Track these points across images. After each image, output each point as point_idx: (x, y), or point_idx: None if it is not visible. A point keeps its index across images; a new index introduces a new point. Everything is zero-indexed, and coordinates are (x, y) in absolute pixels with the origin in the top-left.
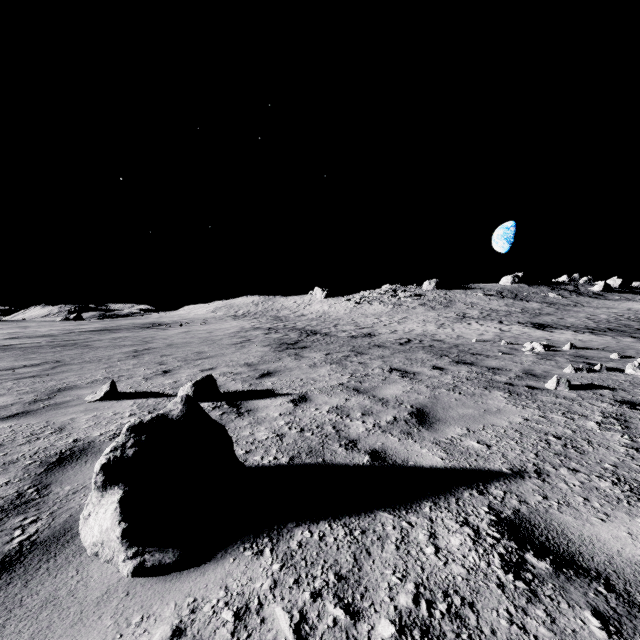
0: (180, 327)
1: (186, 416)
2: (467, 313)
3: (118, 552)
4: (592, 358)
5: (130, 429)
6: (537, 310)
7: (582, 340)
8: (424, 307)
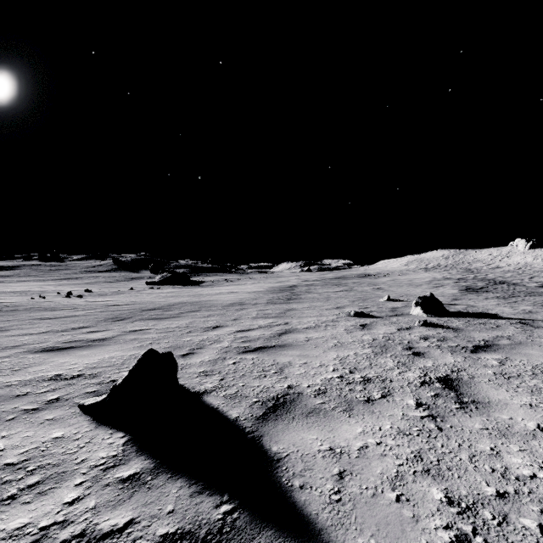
0: (385, 277)
1: (431, 296)
2: None
3: (422, 314)
4: None
5: (418, 297)
6: None
7: None
8: None
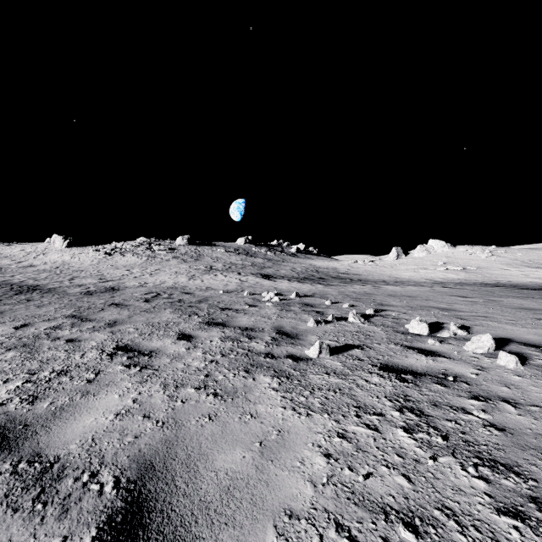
0: None
1: None
2: (214, 266)
3: None
4: (315, 305)
5: None
6: (262, 264)
7: (296, 287)
8: (177, 260)
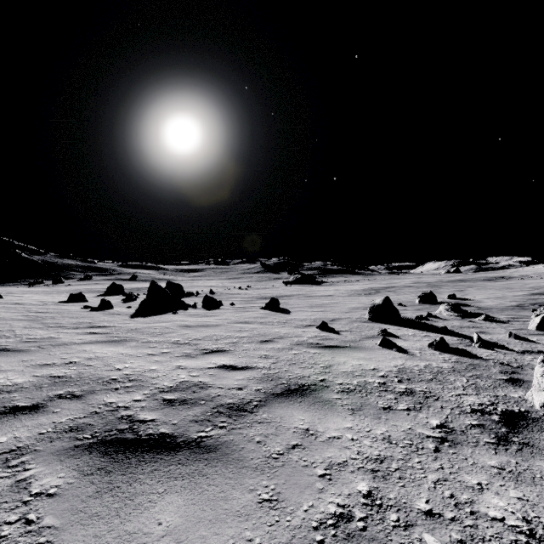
0: (515, 280)
1: (429, 293)
2: None
3: (418, 302)
4: None
5: (422, 293)
6: None
7: None
8: None
